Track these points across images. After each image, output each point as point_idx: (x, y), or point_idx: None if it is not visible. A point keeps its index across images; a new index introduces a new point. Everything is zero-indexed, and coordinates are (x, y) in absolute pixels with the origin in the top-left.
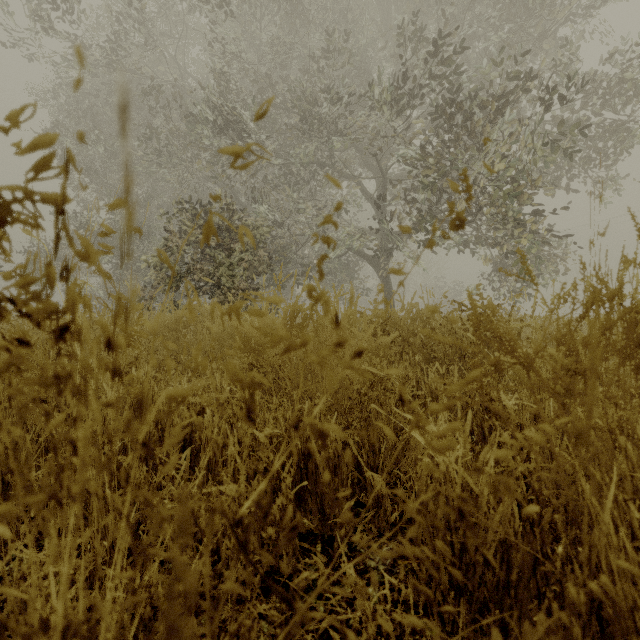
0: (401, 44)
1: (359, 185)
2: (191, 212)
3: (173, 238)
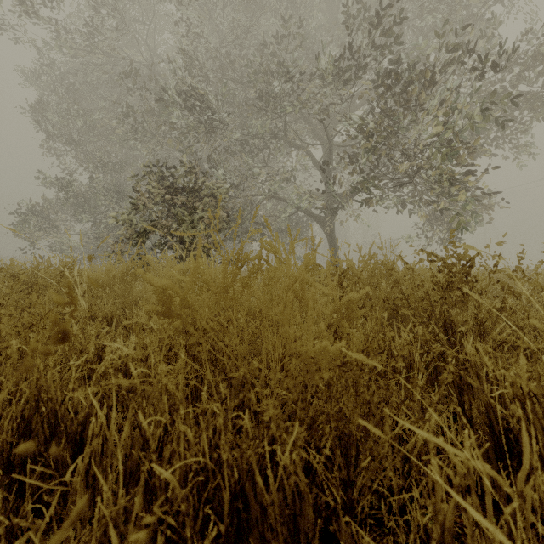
0: (346, 22)
1: (308, 152)
2: (157, 175)
3: (140, 197)
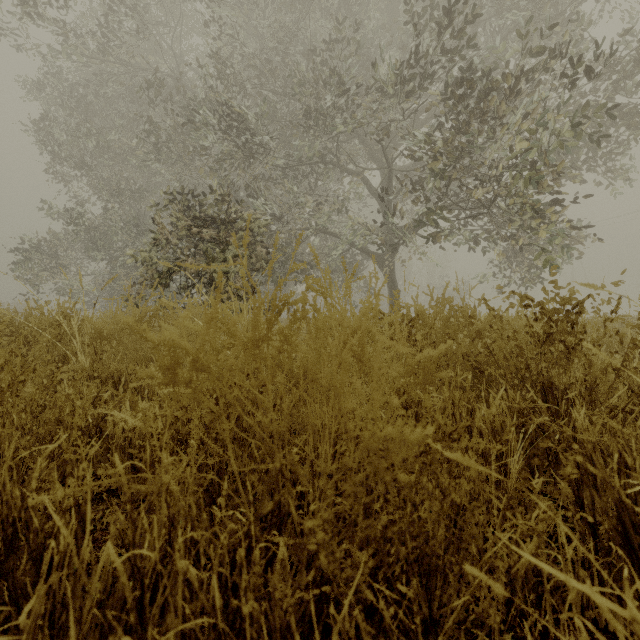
0: (409, 21)
1: (363, 178)
2: (183, 204)
3: (162, 231)
